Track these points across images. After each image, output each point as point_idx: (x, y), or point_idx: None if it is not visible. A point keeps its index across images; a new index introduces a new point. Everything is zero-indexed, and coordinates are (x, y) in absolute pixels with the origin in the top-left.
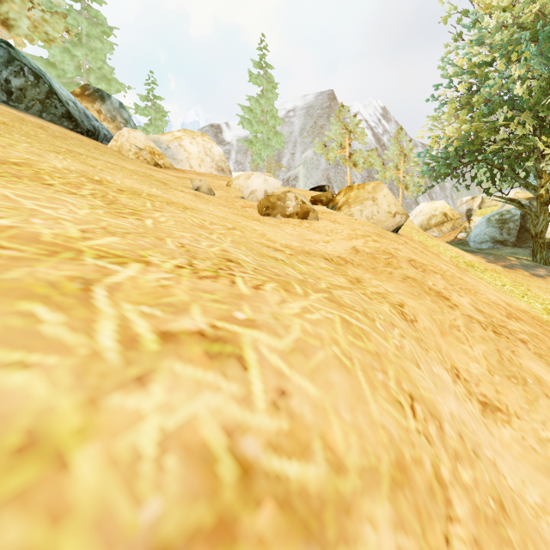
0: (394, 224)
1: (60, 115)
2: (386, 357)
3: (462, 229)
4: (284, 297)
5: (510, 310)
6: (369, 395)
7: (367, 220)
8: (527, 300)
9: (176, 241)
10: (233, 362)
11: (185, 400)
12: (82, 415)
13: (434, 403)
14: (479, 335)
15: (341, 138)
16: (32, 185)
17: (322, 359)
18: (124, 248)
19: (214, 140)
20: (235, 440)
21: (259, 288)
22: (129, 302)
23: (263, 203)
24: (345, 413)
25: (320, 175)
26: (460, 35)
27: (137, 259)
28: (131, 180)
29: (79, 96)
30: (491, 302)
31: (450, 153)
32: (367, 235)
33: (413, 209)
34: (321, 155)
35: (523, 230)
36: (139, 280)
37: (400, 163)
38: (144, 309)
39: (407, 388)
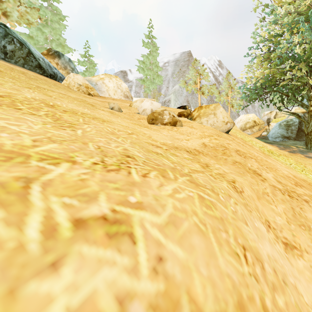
0: (226, 128)
1: (34, 66)
2: (227, 220)
3: (265, 130)
4: (162, 182)
5: (296, 180)
6: (218, 251)
7: (210, 126)
8: (304, 173)
9: (95, 145)
10: (126, 238)
11: (88, 278)
12: (1, 307)
13: (257, 249)
14: (280, 198)
15: (195, 78)
16: (7, 109)
17: (187, 228)
18: (59, 152)
19: (123, 79)
20: (125, 307)
21: (146, 176)
22: (55, 195)
23: (150, 116)
24: (202, 269)
25: (183, 99)
26: (263, 19)
27: (67, 159)
28: (72, 104)
29: (46, 55)
30: (285, 176)
31: (258, 86)
32: (211, 135)
33: (236, 118)
34: (184, 88)
35: (300, 131)
36: (66, 176)
37: (228, 92)
38: (66, 200)
39: (241, 242)
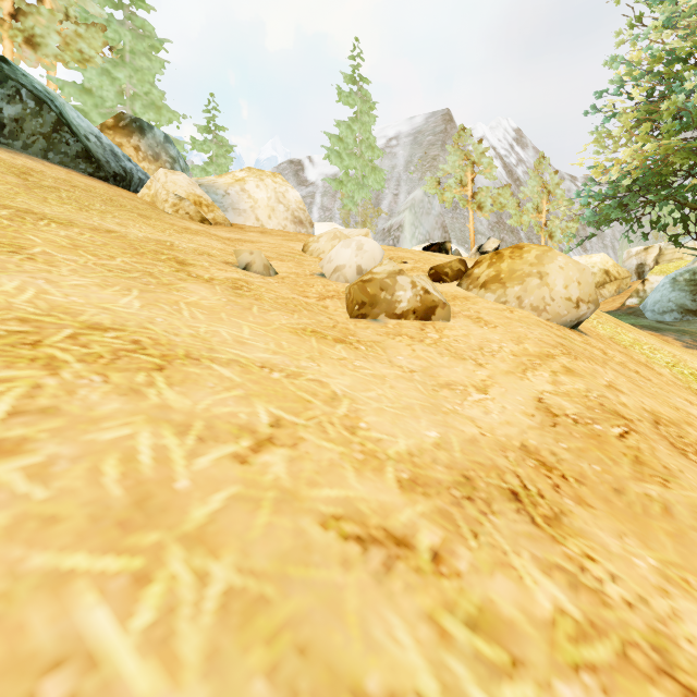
0: (576, 317)
1: (74, 155)
2: None
3: (633, 292)
4: None
5: None
6: None
7: (529, 310)
8: None
9: None
10: None
11: None
12: None
13: None
14: None
15: (461, 172)
16: None
17: None
18: None
19: (294, 180)
20: None
21: None
22: None
23: (354, 295)
24: None
25: (432, 223)
26: (638, 19)
27: None
28: (85, 278)
29: (111, 129)
30: None
31: (620, 188)
32: (547, 355)
33: None
34: (434, 196)
35: None
36: None
37: (541, 204)
38: None
39: None
